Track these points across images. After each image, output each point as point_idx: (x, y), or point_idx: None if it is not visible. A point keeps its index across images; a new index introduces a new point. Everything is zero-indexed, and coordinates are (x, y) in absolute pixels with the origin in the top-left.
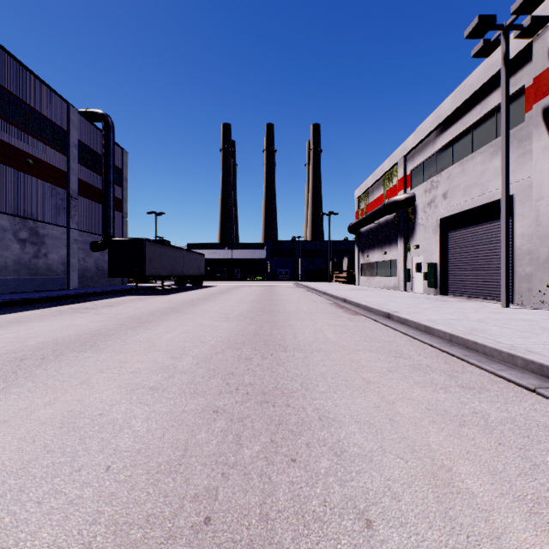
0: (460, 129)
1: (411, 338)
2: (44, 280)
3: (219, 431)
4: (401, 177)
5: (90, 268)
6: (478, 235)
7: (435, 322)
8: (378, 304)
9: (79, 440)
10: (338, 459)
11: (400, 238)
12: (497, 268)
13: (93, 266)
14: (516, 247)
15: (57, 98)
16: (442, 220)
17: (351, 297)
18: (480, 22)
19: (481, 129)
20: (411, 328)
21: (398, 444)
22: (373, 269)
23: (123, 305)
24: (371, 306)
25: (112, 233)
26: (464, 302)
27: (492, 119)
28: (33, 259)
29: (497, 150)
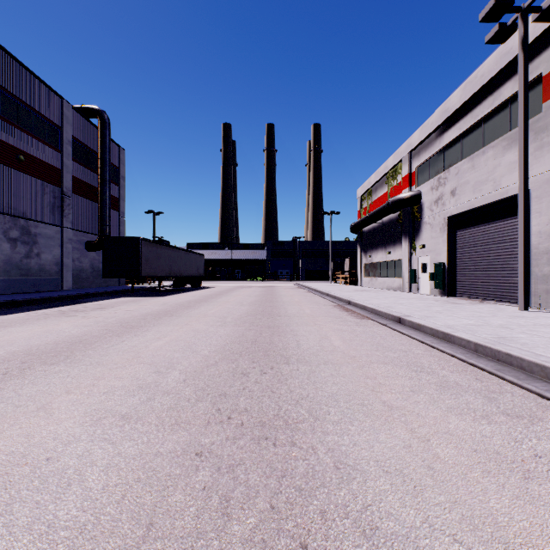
0: (469, 123)
1: (428, 347)
2: (36, 281)
3: (200, 488)
4: (405, 175)
5: (85, 268)
6: (489, 234)
7: (454, 329)
8: (386, 307)
9: (4, 506)
10: (368, 544)
11: (405, 238)
12: (510, 268)
13: (88, 266)
14: (533, 246)
15: (51, 92)
16: (450, 219)
17: (355, 299)
18: (497, 3)
19: (493, 121)
20: (426, 334)
21: (449, 514)
22: (376, 270)
23: (115, 308)
24: (379, 309)
25: (108, 233)
26: (477, 304)
27: (505, 111)
28: (25, 259)
29: (511, 143)
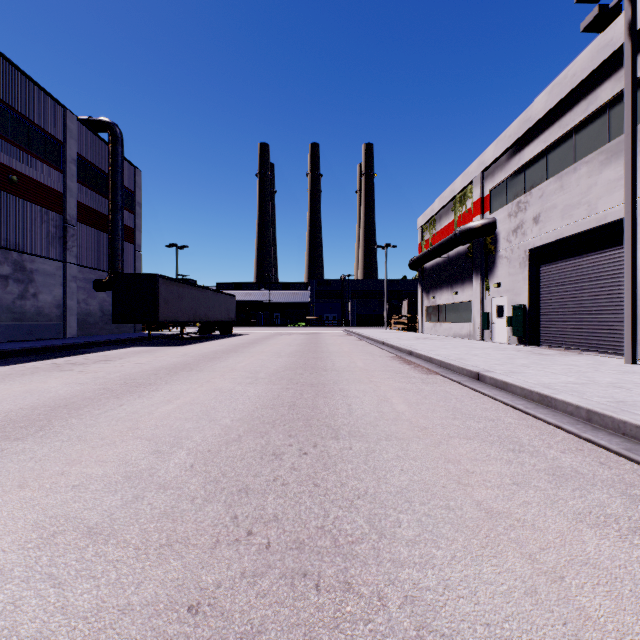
0: (557, 134)
1: (521, 413)
2: (32, 327)
3: None
4: (477, 199)
5: (93, 311)
6: (582, 269)
7: (554, 389)
8: (458, 359)
9: None
10: None
11: (476, 275)
12: (609, 311)
13: (97, 309)
14: (639, 283)
15: (50, 100)
16: (532, 251)
17: (418, 348)
18: None
19: (587, 131)
20: (515, 395)
21: None
22: (441, 314)
23: (124, 360)
24: (450, 362)
25: (121, 269)
26: (569, 356)
27: (603, 118)
28: (18, 300)
29: (611, 157)
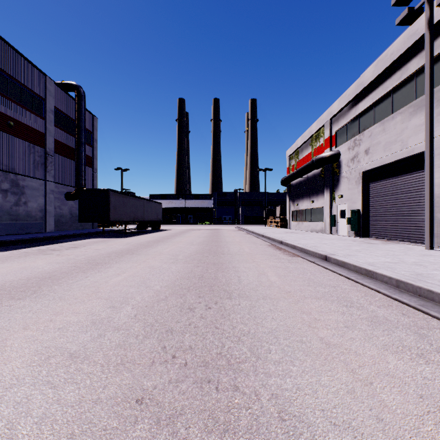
0: (381, 94)
1: (353, 282)
2: (24, 225)
3: None
4: (327, 138)
5: (65, 214)
6: (397, 185)
7: (375, 266)
8: (313, 247)
9: None
10: None
11: (326, 189)
12: (415, 214)
13: (67, 213)
14: (435, 195)
15: (36, 70)
16: (364, 173)
17: (286, 239)
18: None
19: (401, 92)
20: (350, 270)
21: None
22: (302, 215)
23: (86, 247)
24: (307, 248)
25: (84, 185)
26: (388, 244)
27: (412, 83)
28: (14, 207)
29: (417, 110)
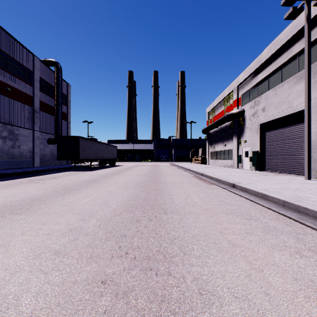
0: (273, 68)
1: (253, 202)
2: (18, 162)
3: (102, 312)
4: (235, 99)
5: (47, 154)
6: (285, 133)
7: (268, 191)
8: (225, 177)
9: None
10: None
11: (234, 136)
12: (298, 154)
13: (49, 153)
14: (312, 141)
15: (26, 51)
16: (261, 125)
17: (206, 172)
18: None
19: (288, 67)
20: (251, 194)
21: None
22: (217, 155)
23: (63, 178)
24: (221, 179)
25: (61, 133)
26: (278, 176)
27: (295, 60)
28: (11, 149)
29: (299, 80)
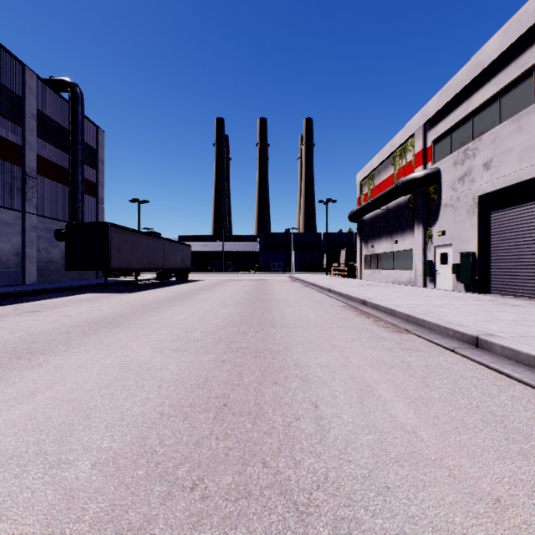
0: (513, 74)
1: None
2: None
3: None
4: (418, 151)
5: (55, 259)
6: None
7: None
8: (428, 313)
9: None
10: None
11: (417, 224)
12: None
13: (58, 257)
14: None
15: (8, 56)
16: (481, 198)
17: (370, 297)
18: None
19: None
20: None
21: None
22: (379, 261)
23: (54, 310)
24: (424, 318)
25: (81, 220)
26: None
27: None
28: None
29: None
